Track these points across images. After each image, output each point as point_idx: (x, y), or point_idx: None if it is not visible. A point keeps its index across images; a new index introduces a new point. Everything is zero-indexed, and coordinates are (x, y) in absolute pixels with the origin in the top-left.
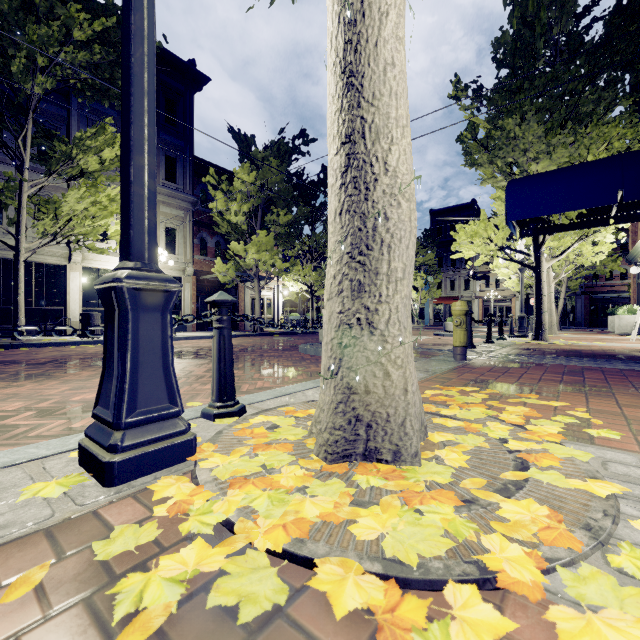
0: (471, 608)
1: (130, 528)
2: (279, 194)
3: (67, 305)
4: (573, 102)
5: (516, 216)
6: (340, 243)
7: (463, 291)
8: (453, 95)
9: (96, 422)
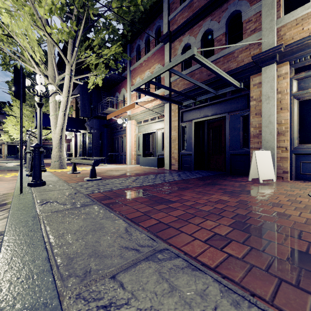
0: (79, 169)
1: (57, 171)
2: None
3: None
4: None
5: None
6: (58, 146)
7: None
8: None
9: None
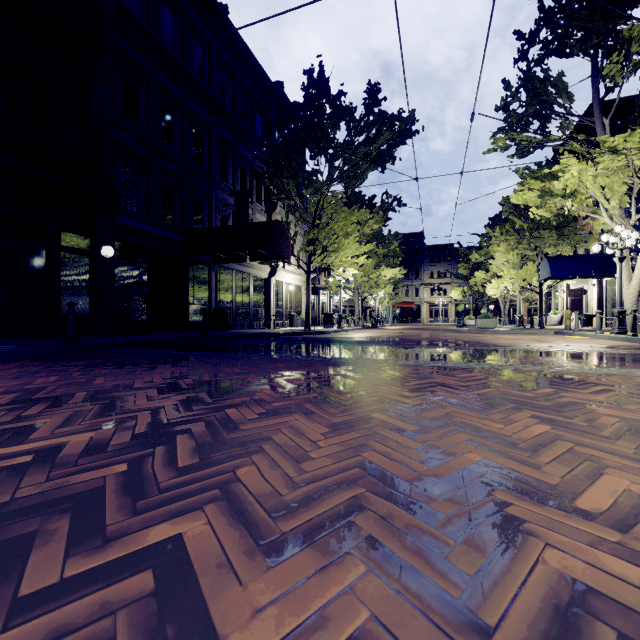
0: None
1: None
2: (374, 234)
3: (271, 307)
4: (560, 224)
5: (554, 275)
6: (634, 305)
7: (415, 297)
8: (502, 204)
9: (618, 329)
